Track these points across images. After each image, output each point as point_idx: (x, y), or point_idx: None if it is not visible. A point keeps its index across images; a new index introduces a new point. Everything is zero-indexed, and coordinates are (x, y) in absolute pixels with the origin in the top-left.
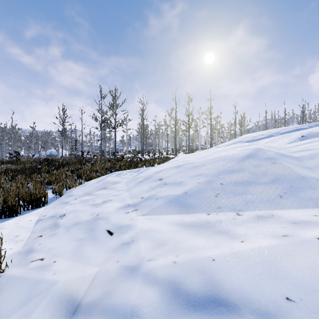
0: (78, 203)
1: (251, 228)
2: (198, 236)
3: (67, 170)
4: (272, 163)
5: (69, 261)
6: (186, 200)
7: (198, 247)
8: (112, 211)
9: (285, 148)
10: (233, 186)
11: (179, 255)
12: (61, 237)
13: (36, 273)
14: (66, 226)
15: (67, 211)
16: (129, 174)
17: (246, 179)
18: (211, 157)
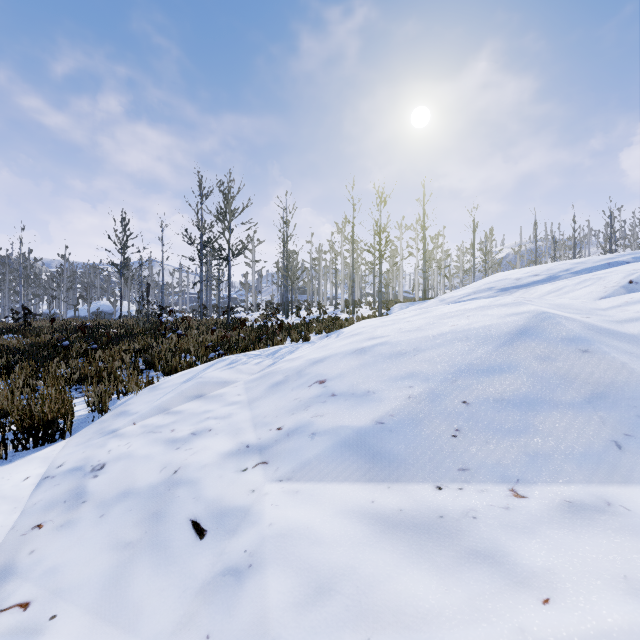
0: (137, 435)
1: (560, 547)
2: (420, 566)
3: (126, 349)
4: (581, 351)
5: (89, 618)
6: (381, 442)
7: (422, 612)
8: (209, 463)
9: (599, 310)
10: (493, 410)
11: None
12: (83, 532)
13: None
14: (101, 500)
15: (110, 455)
16: (255, 363)
17: (524, 393)
18: (433, 330)
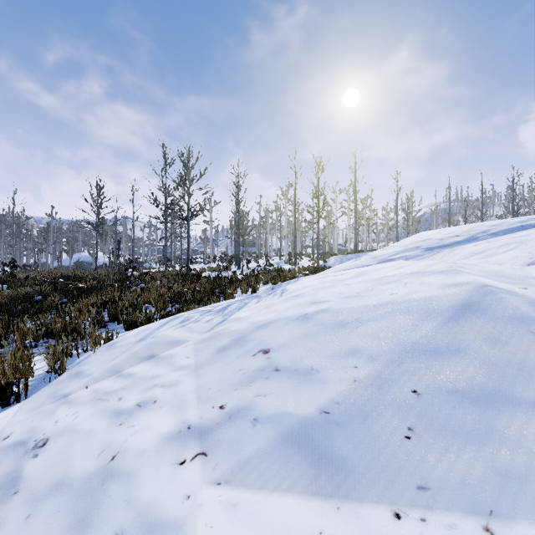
0: (86, 402)
1: None
2: None
3: (93, 302)
4: (534, 334)
5: None
6: (328, 439)
7: None
8: (148, 449)
9: (531, 278)
10: (447, 405)
11: None
12: None
13: None
14: (32, 492)
15: (56, 427)
16: (206, 320)
17: (479, 384)
18: (373, 298)
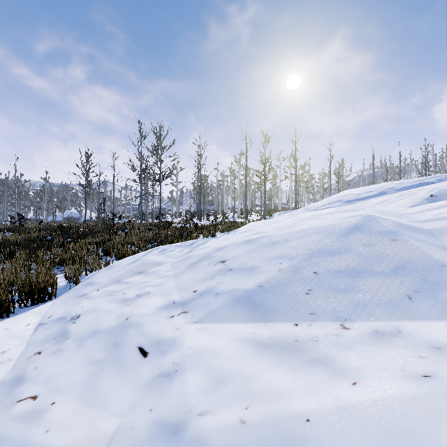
0: (100, 297)
1: (367, 355)
2: (281, 368)
3: (90, 242)
4: (392, 240)
5: (75, 403)
6: (261, 298)
7: (281, 392)
8: (149, 313)
9: (408, 214)
10: (333, 277)
11: (250, 408)
12: (68, 355)
13: (19, 429)
14: (79, 337)
15: (83, 309)
16: (178, 250)
17: (353, 266)
18: (297, 227)
